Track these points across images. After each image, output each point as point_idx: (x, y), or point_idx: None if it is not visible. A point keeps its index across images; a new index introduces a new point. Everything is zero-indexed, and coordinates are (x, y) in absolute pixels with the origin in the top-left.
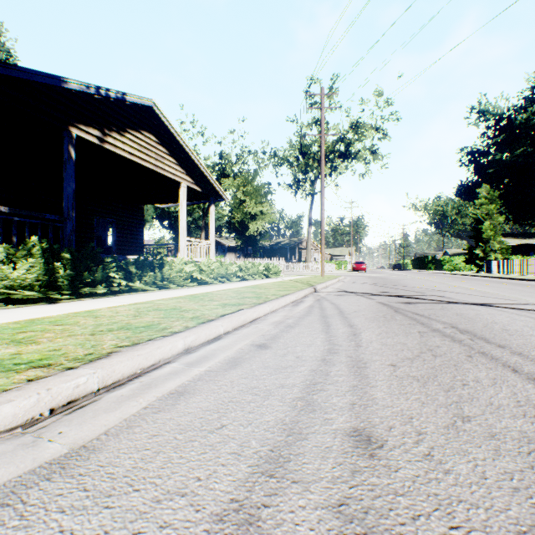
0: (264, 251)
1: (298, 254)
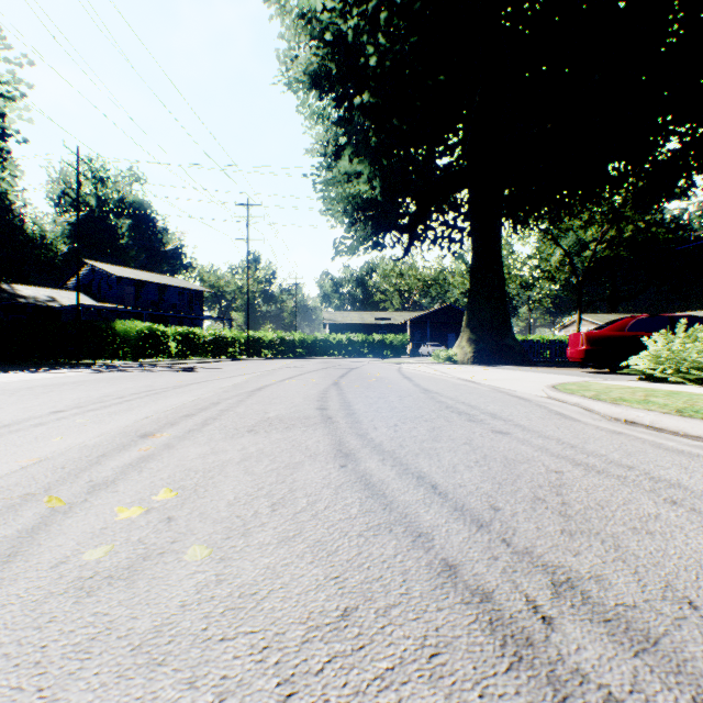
0: None
1: None
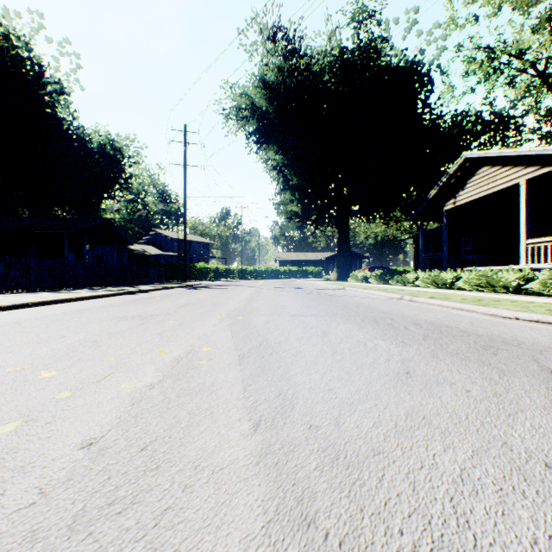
0: None
1: None
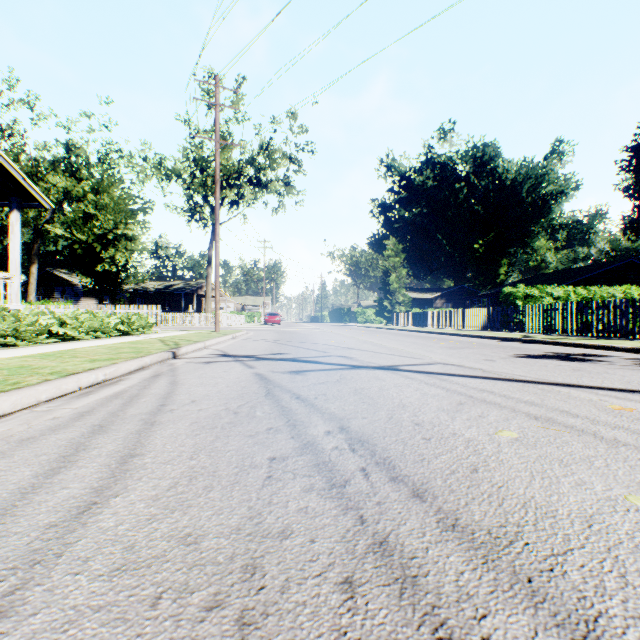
0: (147, 297)
1: (199, 302)
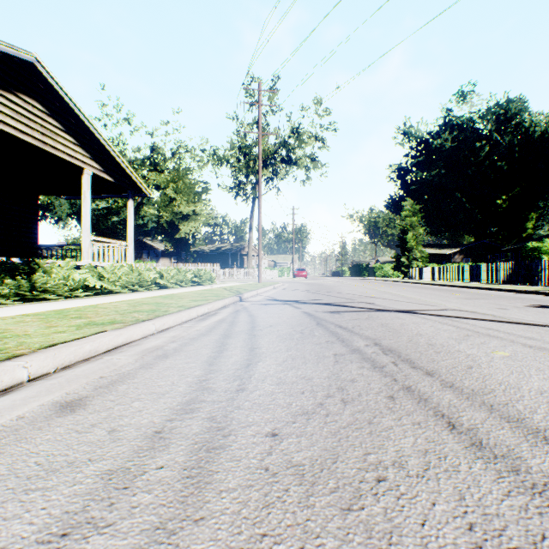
0: (204, 256)
1: (241, 260)
